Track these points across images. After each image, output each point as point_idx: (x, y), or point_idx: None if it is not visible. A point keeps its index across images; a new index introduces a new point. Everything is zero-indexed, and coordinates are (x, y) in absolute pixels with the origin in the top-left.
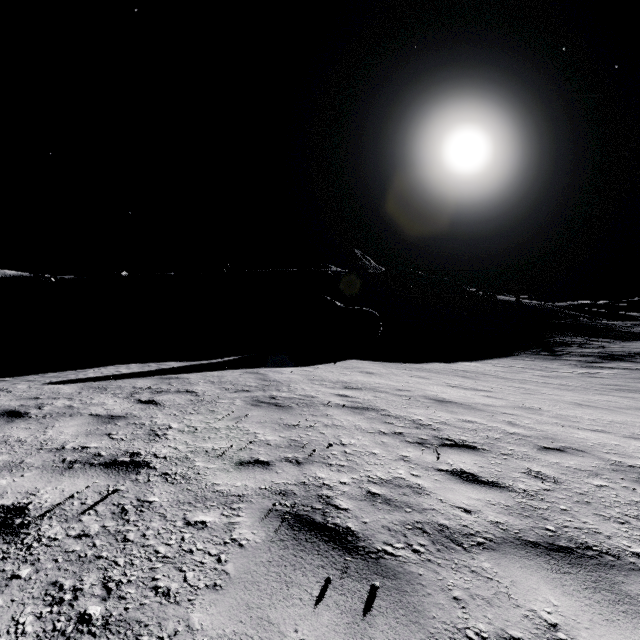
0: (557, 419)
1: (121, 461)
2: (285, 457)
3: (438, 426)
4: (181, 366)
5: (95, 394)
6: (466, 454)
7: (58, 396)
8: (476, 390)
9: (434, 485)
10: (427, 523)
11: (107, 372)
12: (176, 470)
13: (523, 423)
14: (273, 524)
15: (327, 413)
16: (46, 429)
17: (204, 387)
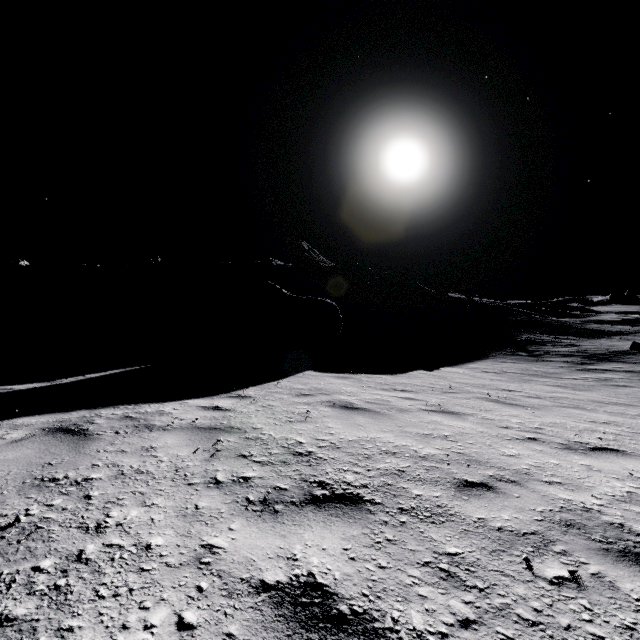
0: None
1: None
2: None
3: None
4: None
5: None
6: None
7: None
8: (594, 451)
9: None
10: None
11: None
12: None
13: None
14: None
15: None
16: None
17: None
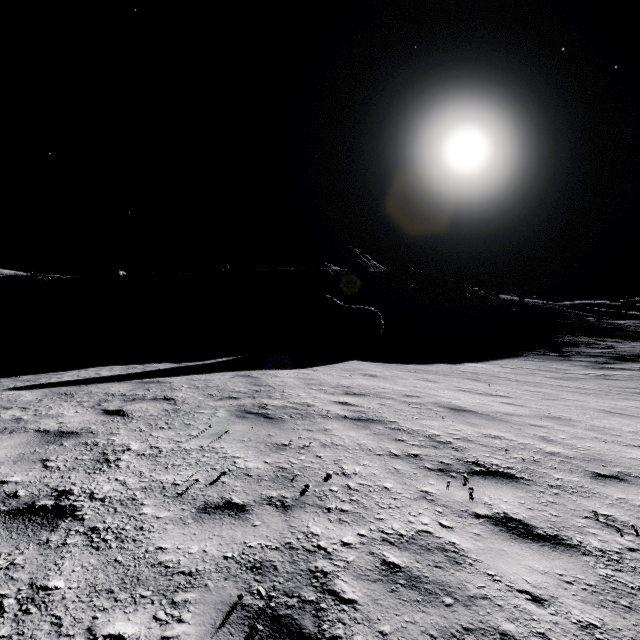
0: (595, 432)
1: (39, 506)
2: (268, 497)
3: (460, 444)
4: (168, 368)
5: (57, 402)
6: (505, 487)
7: (12, 405)
8: (491, 395)
9: (475, 545)
10: (482, 632)
11: (85, 375)
12: (111, 522)
13: (558, 438)
14: None
15: (325, 427)
16: None
17: (186, 393)
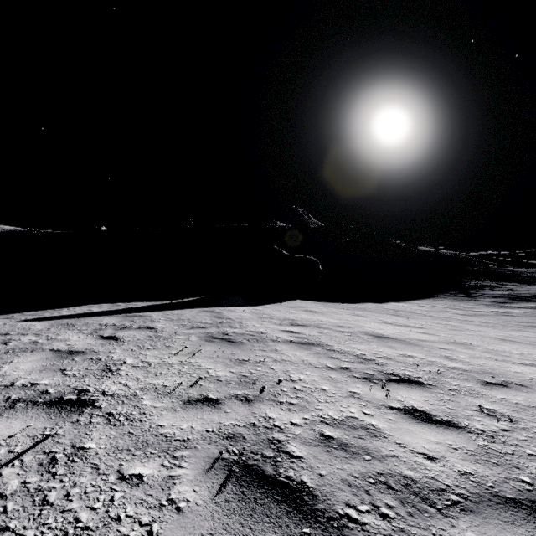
0: (489, 354)
1: (67, 399)
2: (235, 394)
3: (381, 361)
4: (146, 305)
5: (62, 330)
6: (414, 390)
7: (27, 332)
8: (409, 327)
9: (389, 426)
10: (390, 475)
11: (80, 311)
12: (121, 409)
13: (459, 358)
14: (218, 478)
15: (276, 348)
16: (3, 365)
17: (163, 324)
